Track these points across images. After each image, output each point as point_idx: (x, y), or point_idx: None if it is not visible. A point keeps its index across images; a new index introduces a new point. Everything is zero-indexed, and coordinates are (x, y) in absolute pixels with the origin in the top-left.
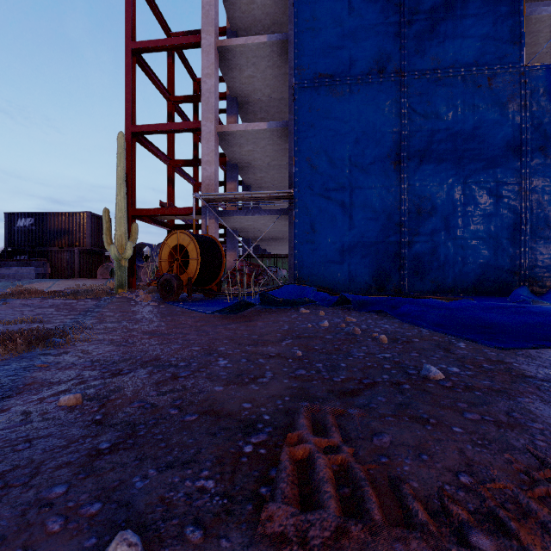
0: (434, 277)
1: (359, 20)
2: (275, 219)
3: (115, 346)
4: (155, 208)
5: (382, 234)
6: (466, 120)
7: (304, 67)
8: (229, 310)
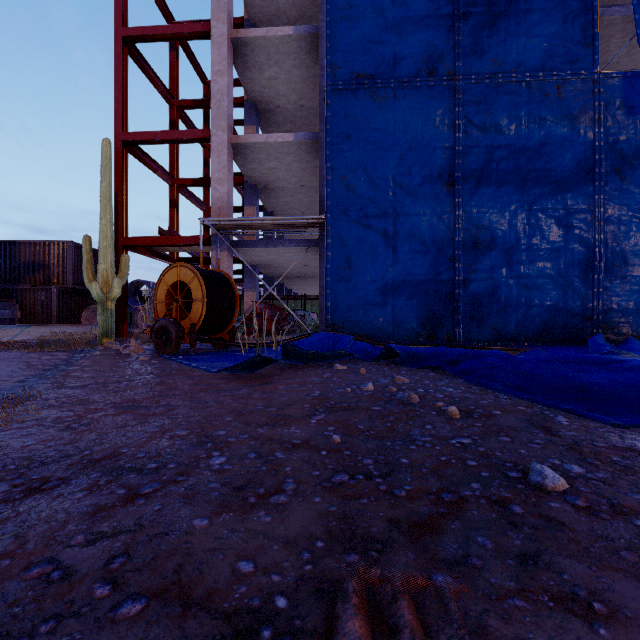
0: (494, 323)
1: (405, 10)
2: (302, 251)
3: (58, 430)
4: (152, 237)
5: (433, 271)
6: (531, 135)
7: (338, 65)
8: (240, 368)
